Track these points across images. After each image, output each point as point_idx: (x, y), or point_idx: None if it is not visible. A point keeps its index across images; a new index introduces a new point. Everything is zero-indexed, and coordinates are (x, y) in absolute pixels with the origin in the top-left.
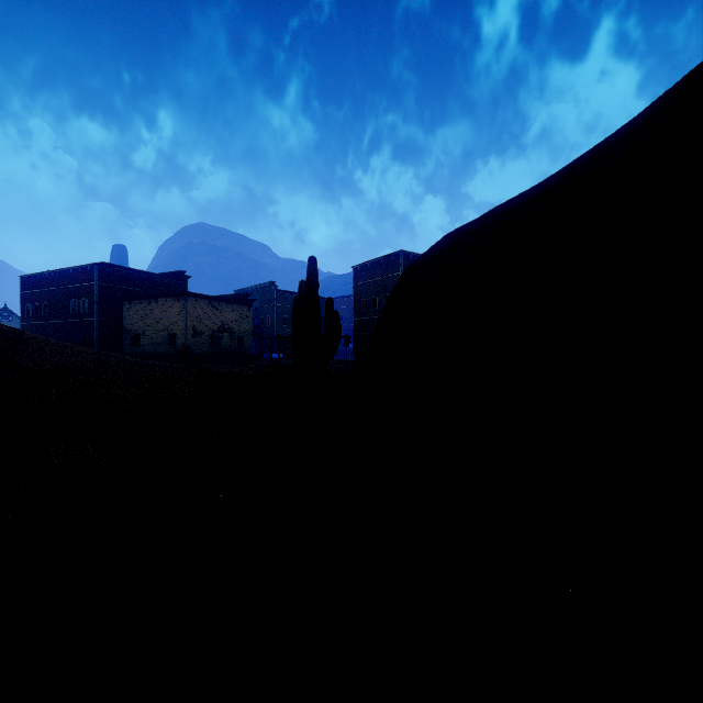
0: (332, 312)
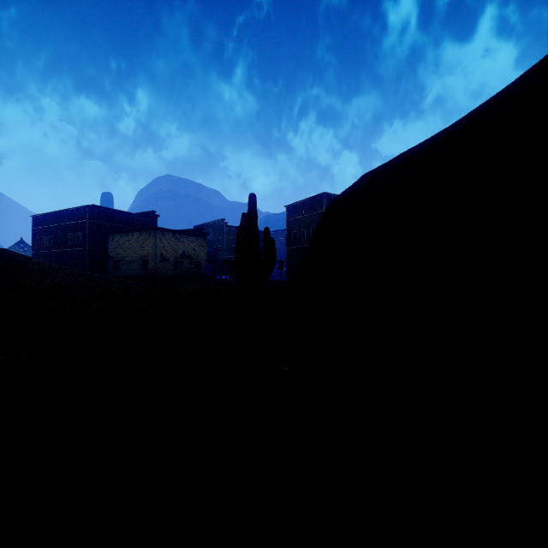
0: (268, 239)
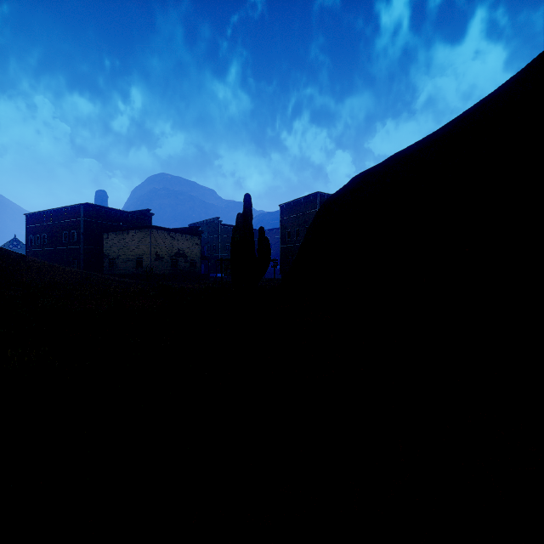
0: (263, 238)
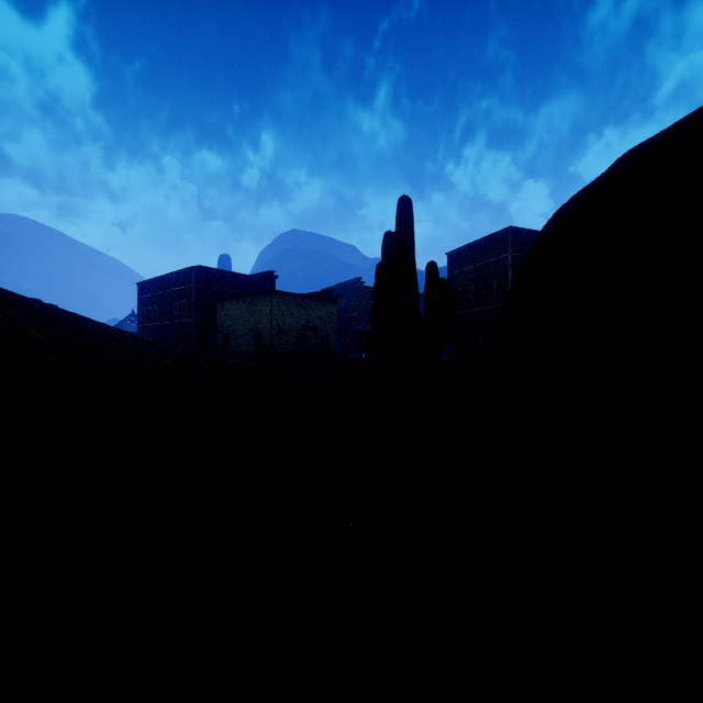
0: (437, 281)
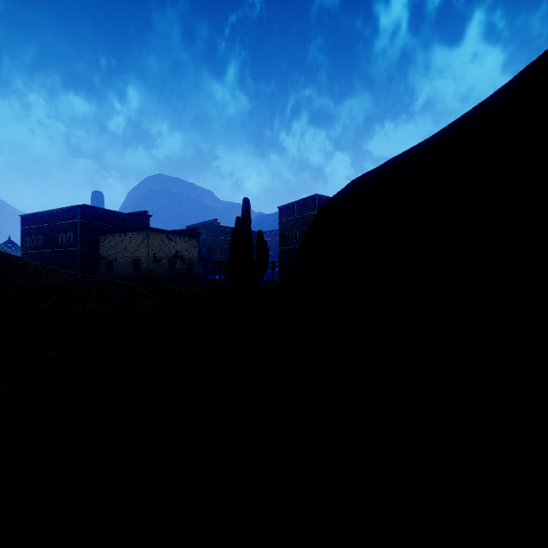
0: (261, 242)
